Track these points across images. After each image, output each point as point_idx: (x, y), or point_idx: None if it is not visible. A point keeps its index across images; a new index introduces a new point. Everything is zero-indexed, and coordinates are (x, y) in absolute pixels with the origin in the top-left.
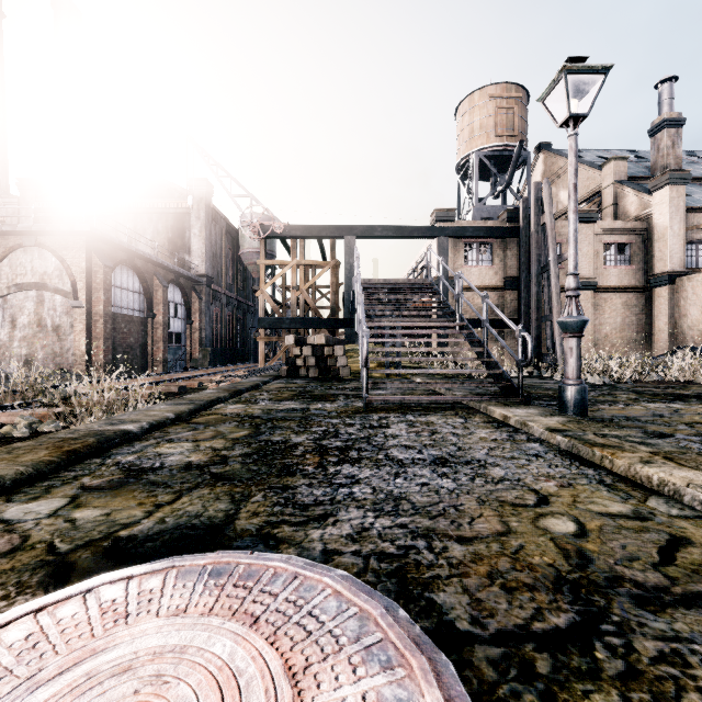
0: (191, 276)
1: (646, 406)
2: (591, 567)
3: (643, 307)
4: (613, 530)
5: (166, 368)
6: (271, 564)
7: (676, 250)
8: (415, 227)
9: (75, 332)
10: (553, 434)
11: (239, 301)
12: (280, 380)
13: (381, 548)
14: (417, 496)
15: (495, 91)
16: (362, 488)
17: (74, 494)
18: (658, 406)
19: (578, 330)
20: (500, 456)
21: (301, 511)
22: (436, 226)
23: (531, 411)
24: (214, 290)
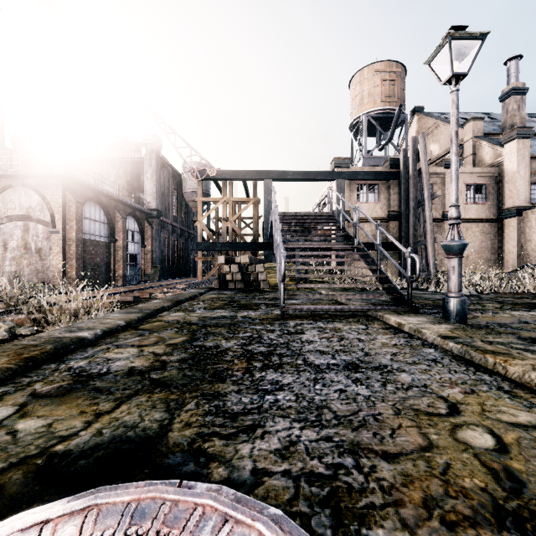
0: (144, 210)
1: (511, 314)
2: (526, 493)
3: (496, 234)
4: (531, 444)
5: (125, 281)
6: (199, 501)
7: (522, 190)
8: (318, 172)
9: (53, 254)
10: (445, 341)
11: (182, 229)
12: (213, 291)
13: (310, 468)
14: (337, 404)
15: (380, 67)
16: (286, 395)
17: (23, 401)
18: (521, 314)
19: (459, 252)
20: (403, 362)
21: (230, 421)
22: (335, 171)
23: (421, 319)
24: (162, 221)
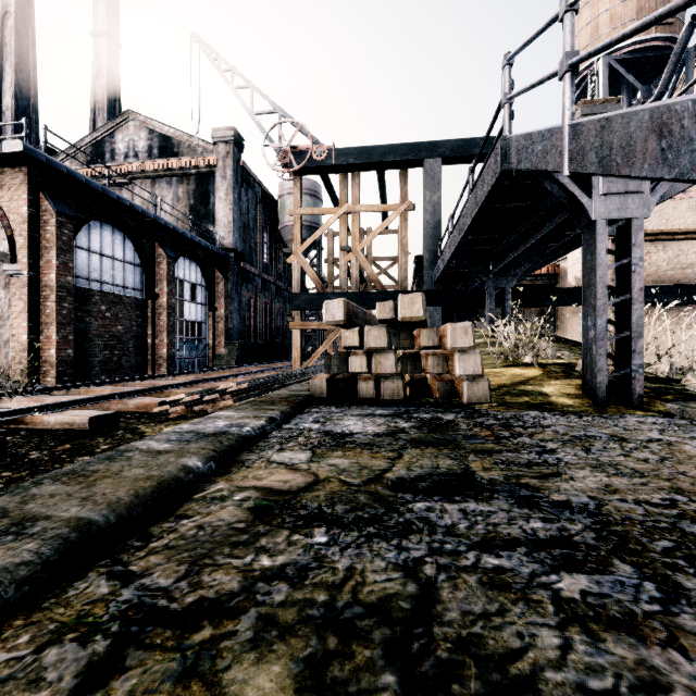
0: (211, 249)
1: None
2: None
3: None
4: None
5: (172, 367)
6: None
7: None
8: None
9: (12, 314)
10: None
11: (279, 286)
12: (306, 413)
13: None
14: None
15: None
16: None
17: None
18: None
19: None
20: None
21: None
22: None
23: None
24: (245, 269)
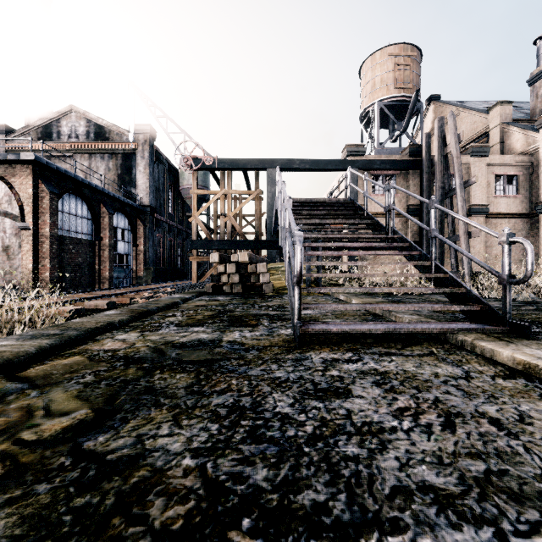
0: (136, 206)
1: None
2: None
3: (528, 231)
4: None
5: (112, 284)
6: None
7: None
8: (329, 160)
9: (22, 252)
10: None
11: (179, 228)
12: (204, 296)
13: None
14: None
15: (393, 50)
16: None
17: None
18: None
19: None
20: None
21: None
22: (347, 159)
23: None
24: (157, 218)
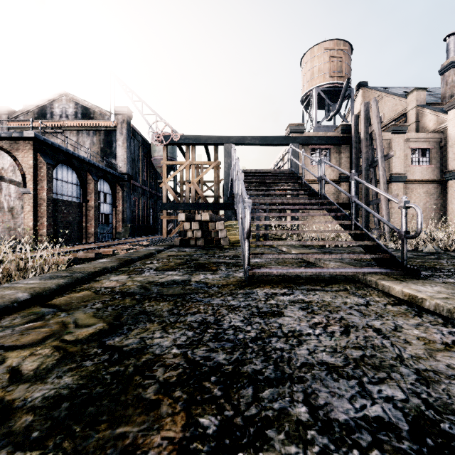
0: (116, 174)
1: None
2: None
3: (439, 195)
4: None
5: (96, 238)
6: None
7: None
8: (275, 137)
9: (24, 212)
10: None
11: (151, 192)
12: (173, 248)
13: None
14: None
15: (329, 45)
16: None
17: None
18: None
19: None
20: None
21: None
22: (290, 136)
23: (440, 290)
24: (133, 184)
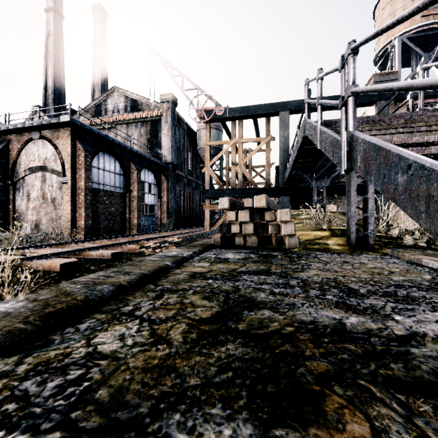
0: (160, 163)
1: None
2: None
3: None
4: None
5: (139, 230)
6: None
7: None
8: None
9: (63, 203)
10: None
11: (197, 183)
12: (210, 251)
13: None
14: None
15: None
16: None
17: None
18: None
19: None
20: None
21: None
22: None
23: None
24: (178, 174)
